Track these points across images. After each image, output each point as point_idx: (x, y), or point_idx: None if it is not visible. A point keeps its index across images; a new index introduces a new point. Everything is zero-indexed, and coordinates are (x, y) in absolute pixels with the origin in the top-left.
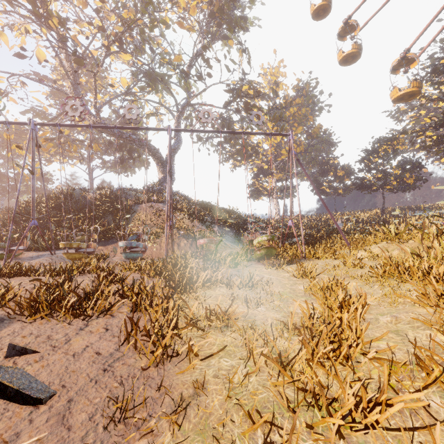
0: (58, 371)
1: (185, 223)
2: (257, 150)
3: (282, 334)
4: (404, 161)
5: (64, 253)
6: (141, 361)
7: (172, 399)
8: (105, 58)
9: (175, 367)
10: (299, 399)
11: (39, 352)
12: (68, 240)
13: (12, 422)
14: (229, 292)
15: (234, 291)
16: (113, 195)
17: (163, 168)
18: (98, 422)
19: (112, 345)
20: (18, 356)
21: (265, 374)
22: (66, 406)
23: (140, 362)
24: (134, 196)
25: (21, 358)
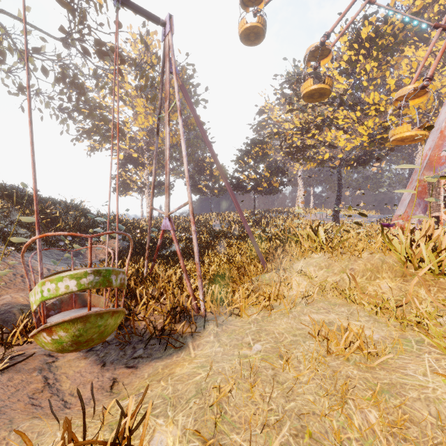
0: None
1: None
2: (122, 130)
3: None
4: (270, 166)
5: None
6: None
7: None
8: None
9: None
10: None
11: None
12: None
13: None
14: None
15: None
16: None
17: None
18: None
19: None
20: None
21: None
22: None
23: None
24: None
25: None
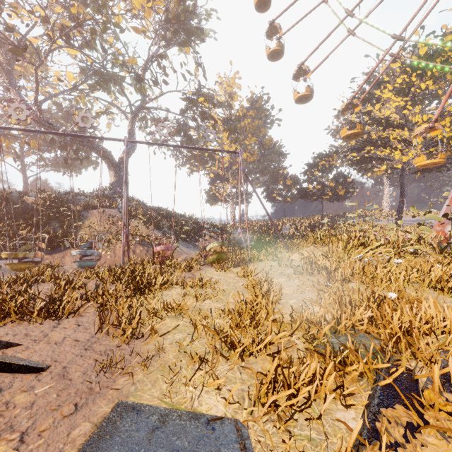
0: (47, 354)
1: (141, 230)
2: (213, 156)
3: (219, 316)
4: (338, 175)
5: (7, 264)
6: (114, 342)
7: (141, 357)
8: (49, 52)
9: (141, 342)
10: (224, 349)
11: (23, 345)
12: (6, 249)
13: (25, 383)
14: (183, 291)
15: (188, 290)
16: (59, 199)
17: (115, 171)
18: (90, 375)
19: (87, 334)
20: (4, 349)
21: (205, 339)
22: (63, 370)
23: (113, 342)
24: (83, 201)
25: (8, 350)
